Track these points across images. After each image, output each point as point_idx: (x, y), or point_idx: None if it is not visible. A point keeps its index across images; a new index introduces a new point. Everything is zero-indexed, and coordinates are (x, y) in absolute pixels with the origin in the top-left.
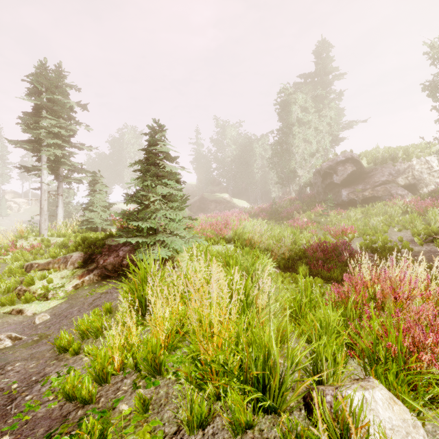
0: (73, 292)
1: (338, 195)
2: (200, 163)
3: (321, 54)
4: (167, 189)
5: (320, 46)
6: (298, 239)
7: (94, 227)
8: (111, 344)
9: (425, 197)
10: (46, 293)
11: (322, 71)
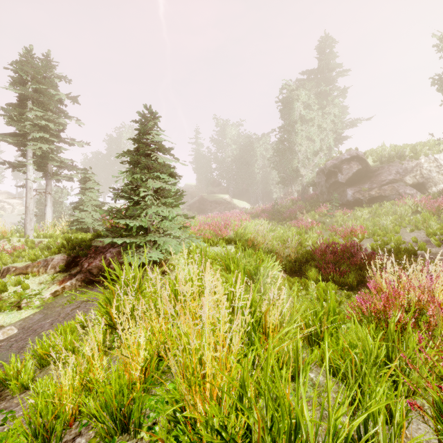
0: (50, 300)
1: (343, 194)
2: (200, 163)
3: (324, 50)
4: (159, 183)
5: (323, 42)
6: (303, 240)
7: (85, 227)
8: (63, 383)
9: (435, 197)
10: (19, 301)
11: (325, 68)
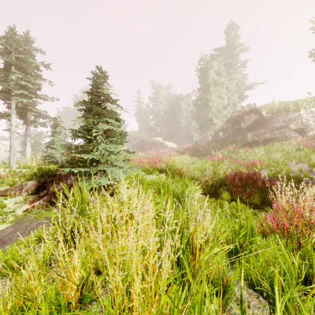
0: (22, 216)
1: (244, 137)
2: (141, 115)
3: (230, 33)
4: (107, 126)
5: (230, 28)
6: (217, 170)
7: (55, 161)
8: None
9: (312, 138)
10: None
11: (231, 46)
